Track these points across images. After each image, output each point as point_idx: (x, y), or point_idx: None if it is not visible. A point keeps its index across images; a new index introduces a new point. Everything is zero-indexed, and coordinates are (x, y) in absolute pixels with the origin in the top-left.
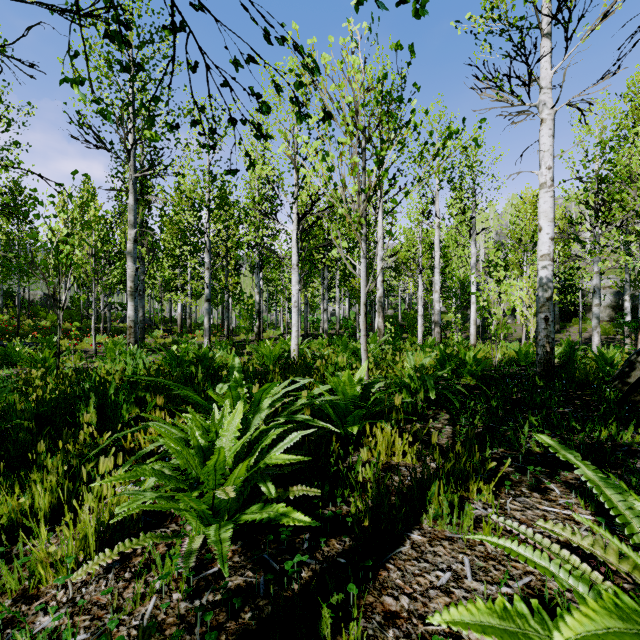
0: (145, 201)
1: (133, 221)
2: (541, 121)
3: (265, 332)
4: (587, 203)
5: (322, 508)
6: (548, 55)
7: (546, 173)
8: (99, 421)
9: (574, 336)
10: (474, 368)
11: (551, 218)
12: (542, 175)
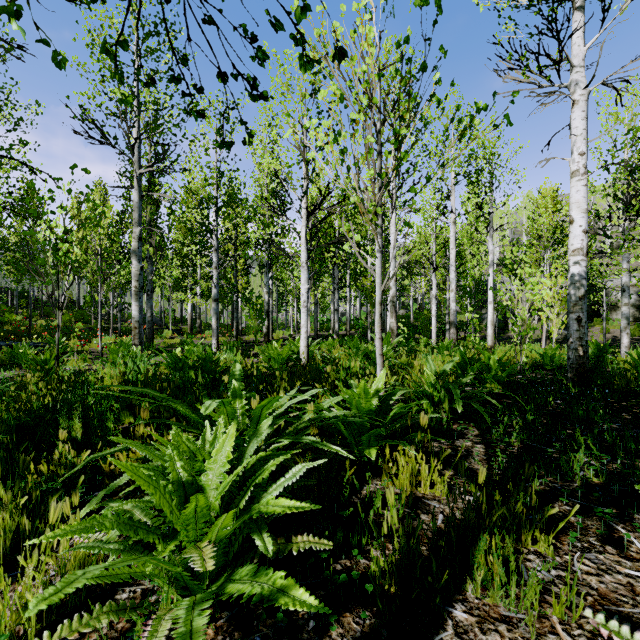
0: (153, 200)
1: (138, 219)
2: (573, 103)
3: (275, 332)
4: (615, 196)
5: (333, 561)
6: (581, 30)
7: (579, 159)
8: (84, 434)
9: (596, 337)
10: (499, 373)
11: (584, 209)
12: (574, 162)
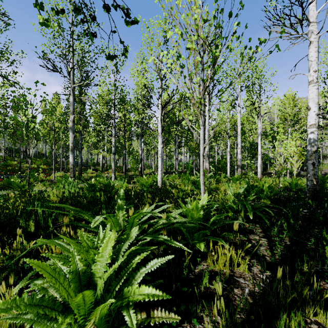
0: (82, 102)
1: (72, 110)
2: (310, 42)
3: (145, 170)
4: None
5: (178, 324)
6: (314, 2)
7: (313, 74)
8: (35, 229)
9: None
10: (269, 194)
11: (316, 102)
12: (310, 76)
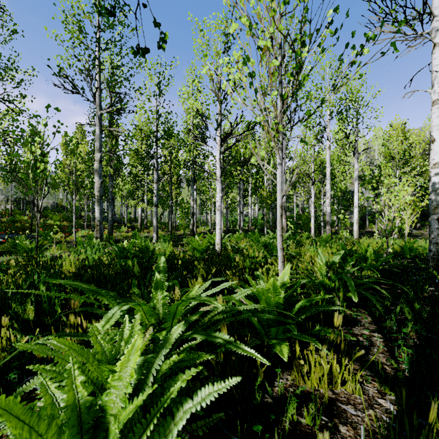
0: (113, 135)
1: (99, 147)
2: (434, 45)
3: (198, 228)
4: None
5: None
6: None
7: None
8: (36, 315)
9: None
10: (375, 263)
11: None
12: (435, 93)
